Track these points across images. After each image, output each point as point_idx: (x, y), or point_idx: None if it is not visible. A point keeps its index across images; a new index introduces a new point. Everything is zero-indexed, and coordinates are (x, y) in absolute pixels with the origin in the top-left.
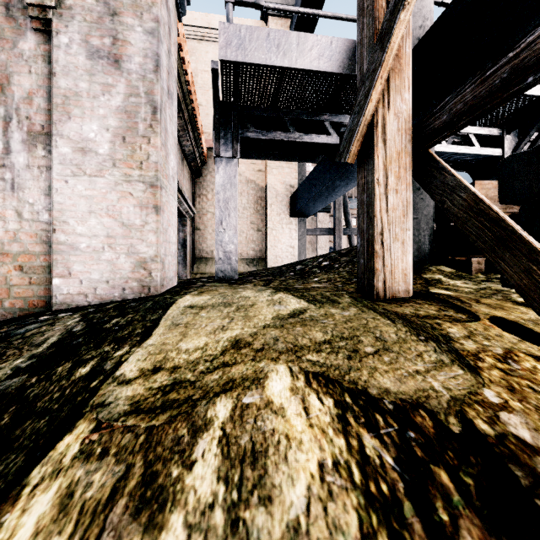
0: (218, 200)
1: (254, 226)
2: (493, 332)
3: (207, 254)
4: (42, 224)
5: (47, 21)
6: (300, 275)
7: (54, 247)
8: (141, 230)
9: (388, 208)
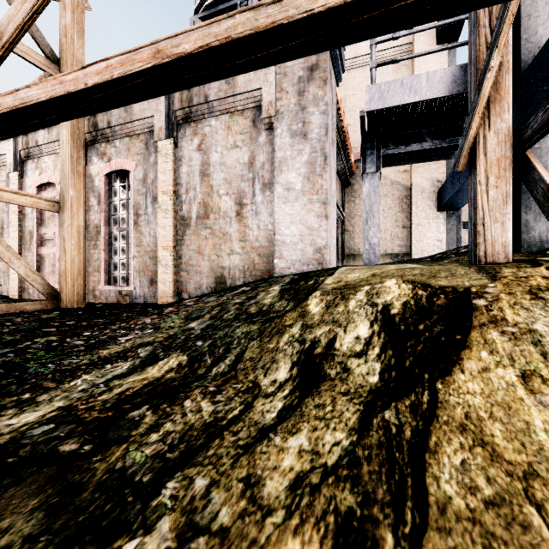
0: (365, 206)
1: (399, 224)
2: (536, 271)
3: (354, 251)
4: (268, 231)
5: (271, 124)
6: (435, 260)
7: (275, 243)
8: (318, 230)
9: (488, 200)
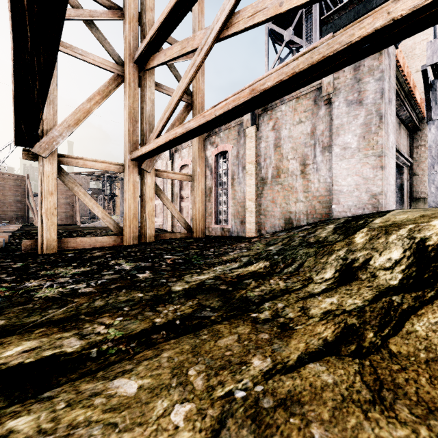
0: (430, 151)
1: None
2: None
3: (425, 195)
4: (327, 183)
5: (329, 99)
6: None
7: (332, 192)
8: (373, 180)
9: None
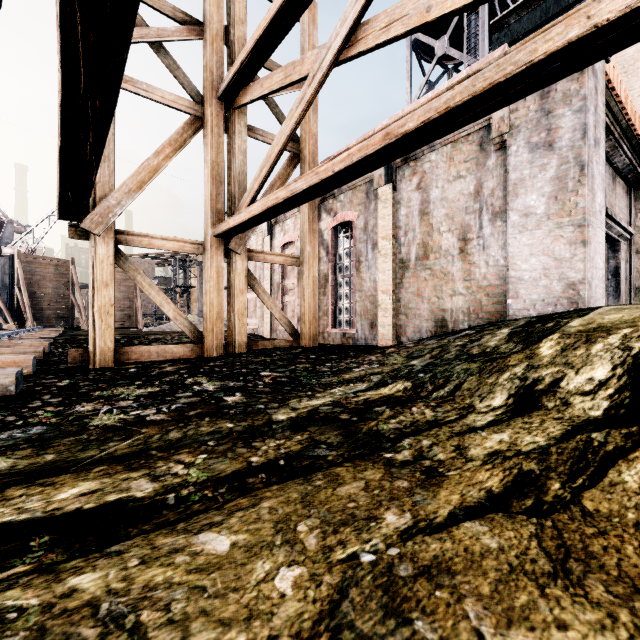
0: None
1: None
2: None
3: None
4: (499, 267)
5: (503, 142)
6: None
7: (507, 280)
8: (570, 261)
9: None
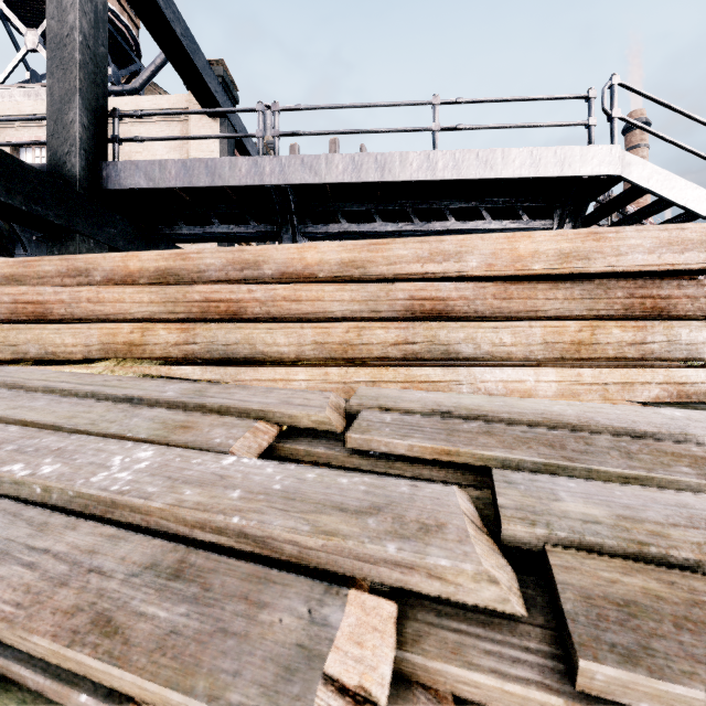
0: None
1: None
2: None
3: None
4: None
5: None
6: None
7: None
8: None
9: None
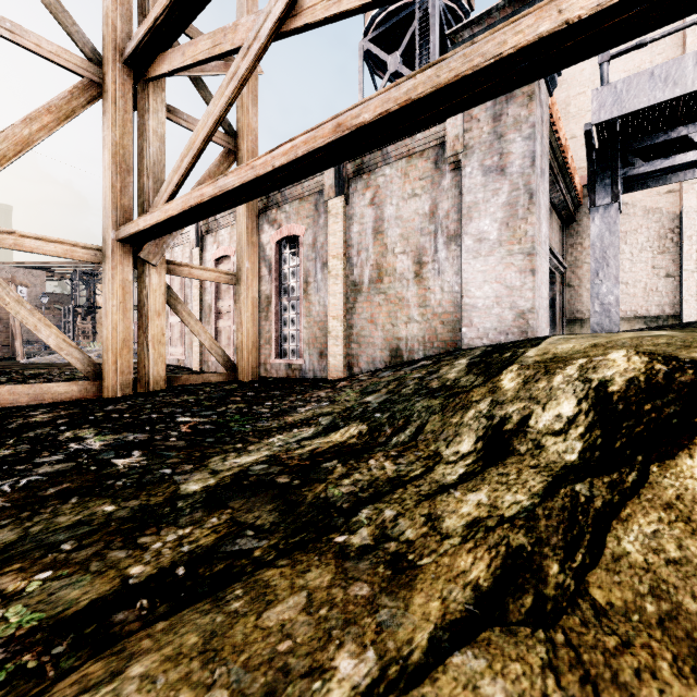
0: (594, 251)
1: (659, 271)
2: None
3: (582, 314)
4: (454, 293)
5: (458, 162)
6: None
7: (462, 308)
8: (520, 290)
9: None
